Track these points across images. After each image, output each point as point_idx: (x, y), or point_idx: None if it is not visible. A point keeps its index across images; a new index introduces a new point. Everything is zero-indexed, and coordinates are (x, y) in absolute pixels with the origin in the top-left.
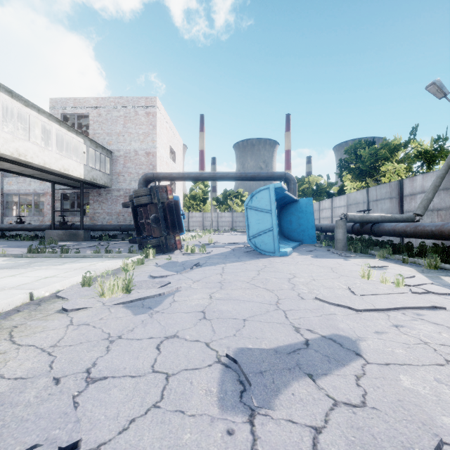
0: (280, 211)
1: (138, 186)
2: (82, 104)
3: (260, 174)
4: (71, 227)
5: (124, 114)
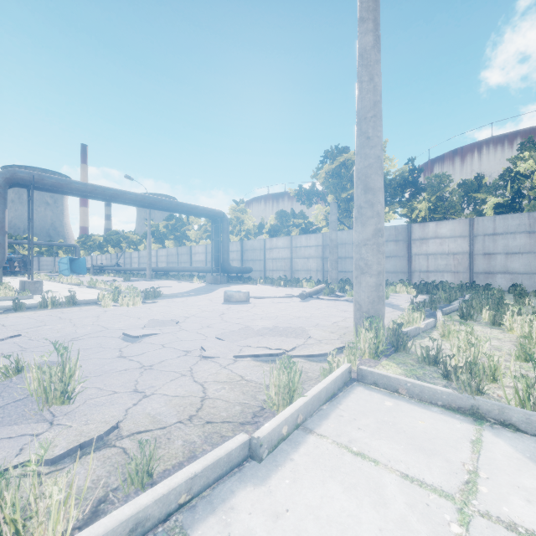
0: (71, 262)
1: None
2: None
3: (60, 244)
4: None
5: None
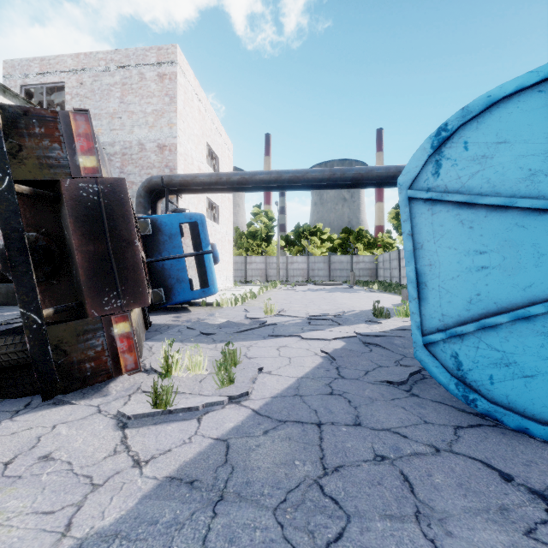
0: None
1: (136, 202)
2: (53, 67)
3: (372, 171)
4: None
5: (122, 80)
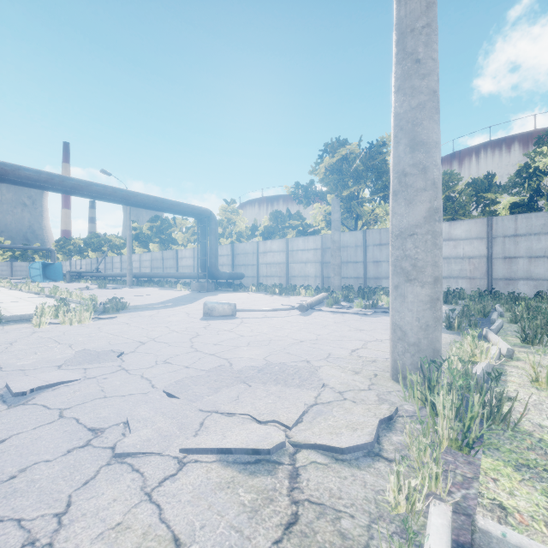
0: (45, 268)
1: None
2: None
3: (33, 248)
4: None
5: None
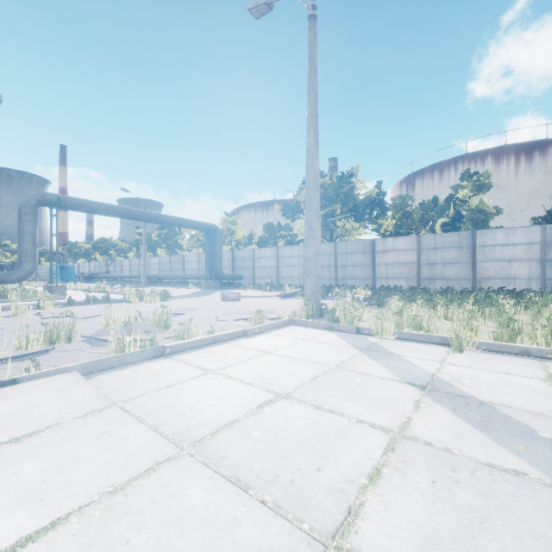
0: (60, 270)
1: None
2: None
3: (48, 252)
4: None
5: None
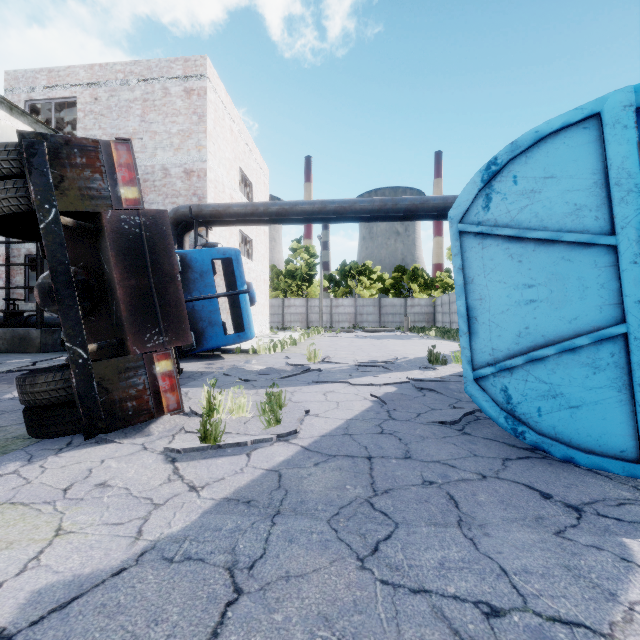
0: None
1: None
2: (63, 80)
3: (428, 201)
4: (26, 322)
5: (143, 96)
